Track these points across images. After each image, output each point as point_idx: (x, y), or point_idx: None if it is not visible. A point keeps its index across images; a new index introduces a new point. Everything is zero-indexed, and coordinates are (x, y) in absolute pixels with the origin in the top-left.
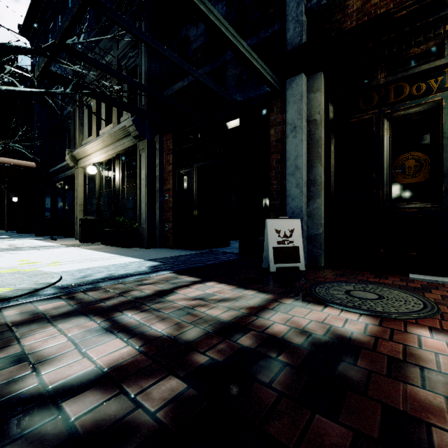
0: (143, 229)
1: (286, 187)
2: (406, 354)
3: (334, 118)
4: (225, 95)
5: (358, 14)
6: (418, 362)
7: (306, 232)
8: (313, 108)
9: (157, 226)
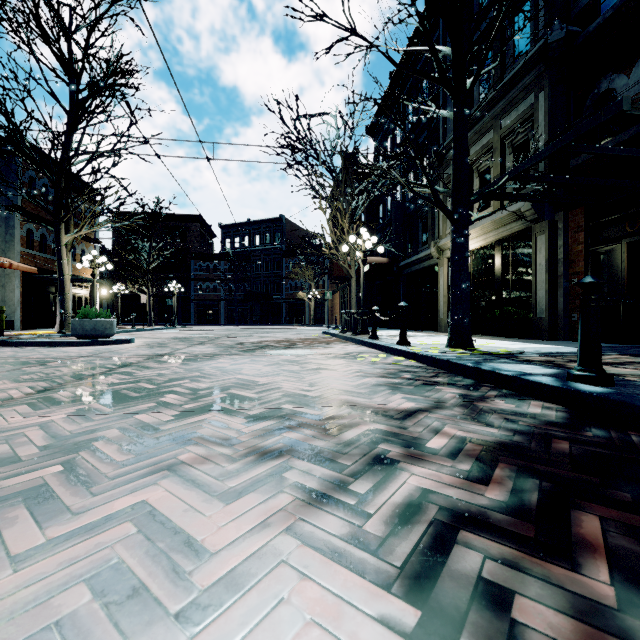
0: (540, 319)
1: None
2: None
3: None
4: None
5: None
6: None
7: None
8: None
9: (560, 316)
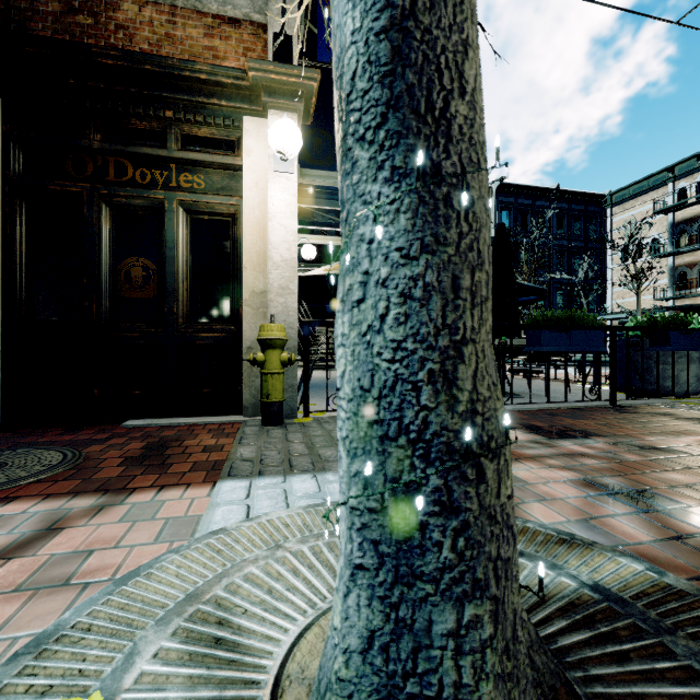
0: None
1: None
2: None
3: (25, 173)
4: None
5: (56, 22)
6: None
7: None
8: None
9: None
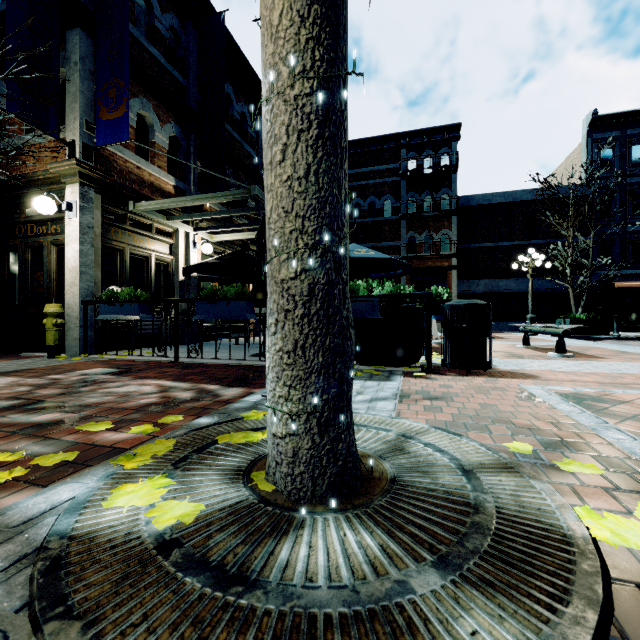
0: None
1: None
2: None
3: (6, 238)
4: None
5: (6, 169)
6: None
7: None
8: None
9: None
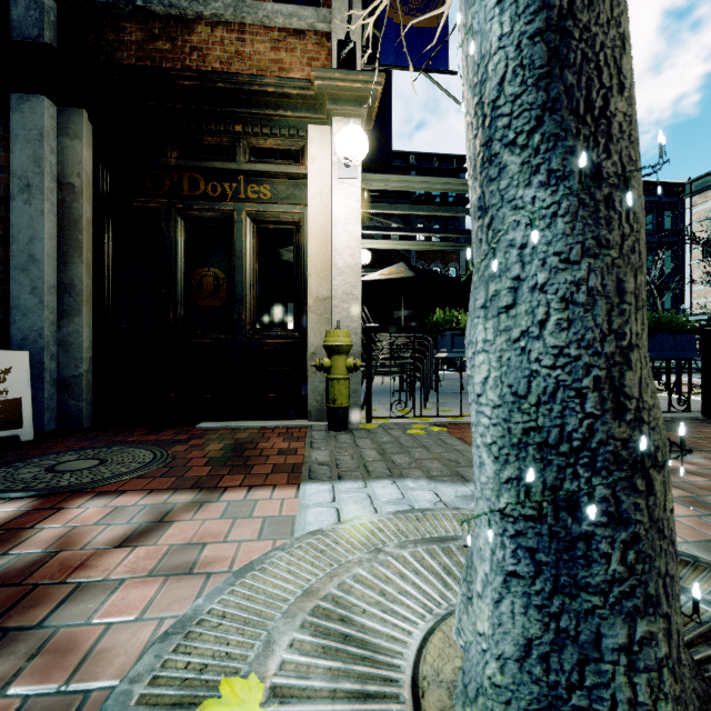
0: None
1: (11, 290)
2: (4, 543)
3: (111, 192)
4: None
5: (139, 50)
6: (6, 549)
7: (57, 372)
8: (70, 164)
9: None
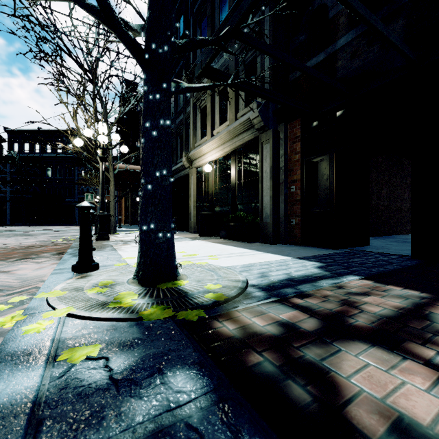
0: (266, 223)
1: None
2: None
3: None
4: (404, 50)
5: None
6: None
7: None
8: None
9: (282, 221)
